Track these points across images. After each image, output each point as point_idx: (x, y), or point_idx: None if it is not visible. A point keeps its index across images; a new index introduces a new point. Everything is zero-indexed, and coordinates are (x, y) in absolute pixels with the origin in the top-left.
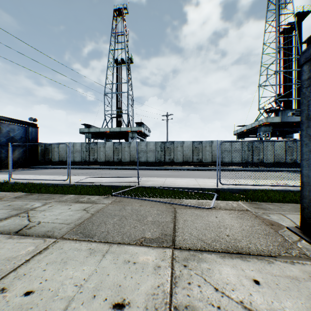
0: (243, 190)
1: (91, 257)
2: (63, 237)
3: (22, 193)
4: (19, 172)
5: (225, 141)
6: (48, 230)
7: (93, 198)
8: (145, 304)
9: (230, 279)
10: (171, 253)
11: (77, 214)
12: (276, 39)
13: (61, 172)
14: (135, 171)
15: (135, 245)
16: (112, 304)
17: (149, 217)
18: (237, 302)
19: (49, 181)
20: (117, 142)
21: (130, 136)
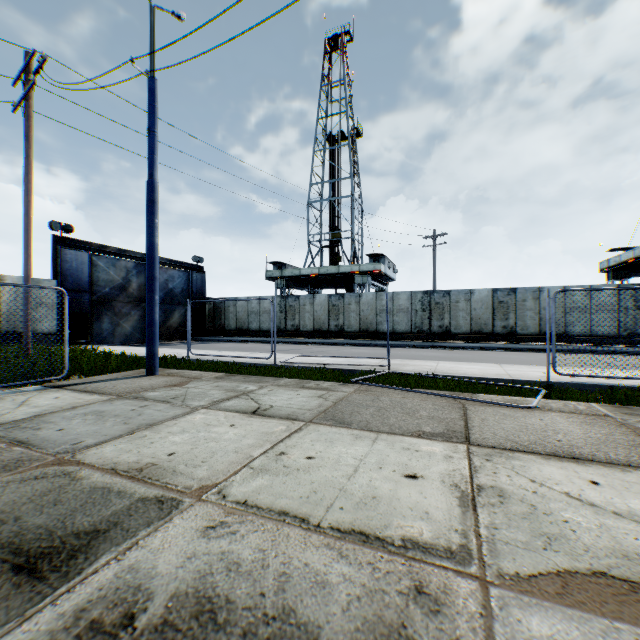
0: (608, 388)
1: (359, 441)
2: (312, 421)
3: (218, 373)
4: (184, 346)
5: (566, 290)
6: (288, 413)
7: (324, 385)
8: (441, 479)
9: (554, 477)
10: (465, 448)
11: (314, 401)
12: None
13: (247, 348)
14: (372, 349)
15: (411, 436)
16: (403, 475)
17: (422, 411)
18: (560, 492)
19: (241, 359)
20: (336, 295)
21: (357, 282)
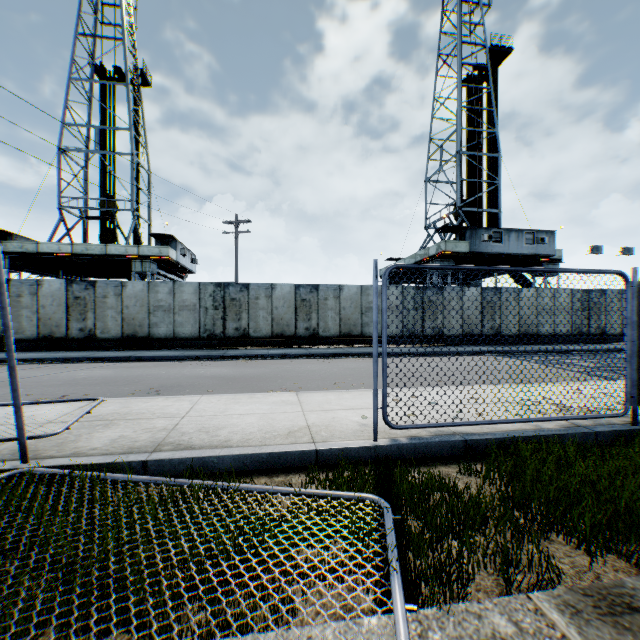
0: (464, 446)
1: None
2: None
3: None
4: None
5: (404, 265)
6: None
7: None
8: None
9: None
10: None
11: None
12: (459, 89)
13: None
14: (123, 368)
15: None
16: None
17: None
18: None
19: None
20: (82, 281)
21: (136, 270)
